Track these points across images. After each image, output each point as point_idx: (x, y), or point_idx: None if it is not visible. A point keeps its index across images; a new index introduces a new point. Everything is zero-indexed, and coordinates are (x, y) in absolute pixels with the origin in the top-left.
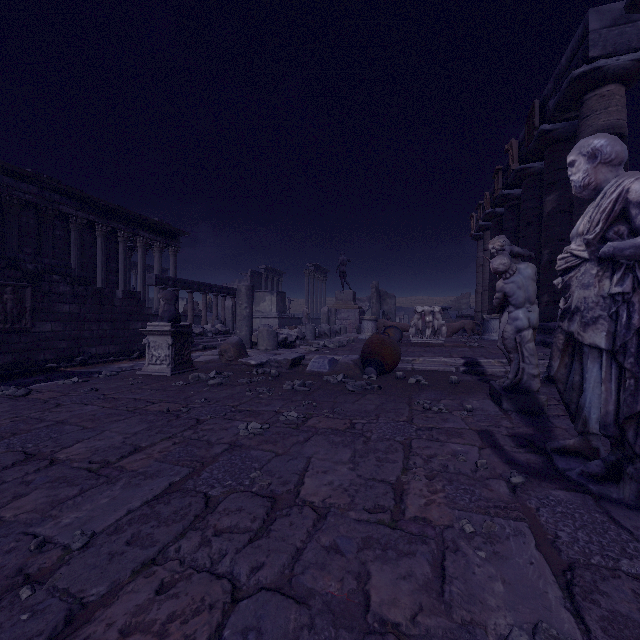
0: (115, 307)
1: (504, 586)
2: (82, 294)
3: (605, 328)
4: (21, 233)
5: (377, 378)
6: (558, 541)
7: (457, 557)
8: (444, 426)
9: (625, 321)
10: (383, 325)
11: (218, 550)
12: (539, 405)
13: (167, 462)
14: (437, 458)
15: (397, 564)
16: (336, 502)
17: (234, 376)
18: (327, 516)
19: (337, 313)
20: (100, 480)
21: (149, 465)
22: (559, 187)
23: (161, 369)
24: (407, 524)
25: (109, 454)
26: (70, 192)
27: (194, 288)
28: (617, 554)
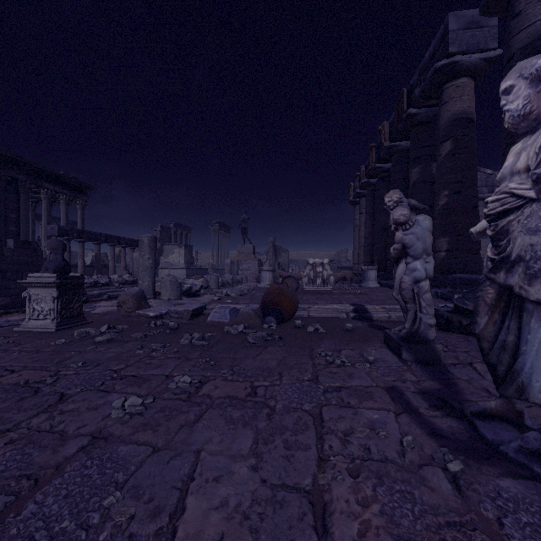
0: (5, 257)
1: None
2: None
3: None
4: None
5: (277, 327)
6: None
7: None
8: (351, 384)
9: None
10: (279, 275)
11: None
12: (436, 354)
13: None
14: (355, 435)
15: None
16: None
17: (129, 330)
18: None
19: (239, 264)
20: None
21: None
22: (422, 161)
23: (44, 324)
24: None
25: None
26: None
27: (101, 240)
28: None
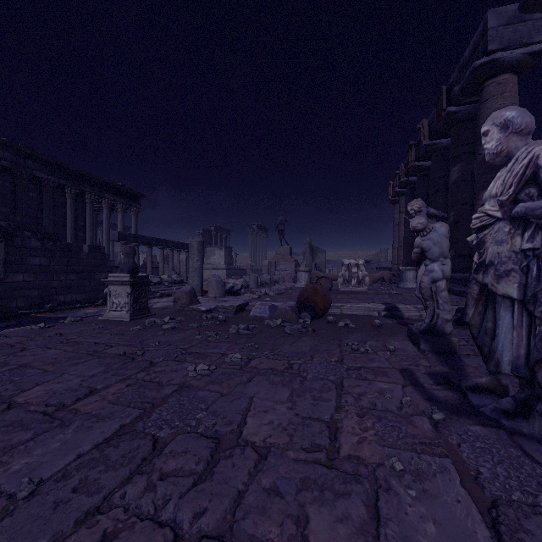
0: (81, 260)
1: (435, 527)
2: (51, 248)
3: (517, 280)
4: None
5: (311, 322)
6: (480, 477)
7: (390, 496)
8: (371, 365)
9: (535, 274)
10: (315, 275)
11: (162, 495)
12: (452, 346)
13: (120, 404)
14: (366, 396)
15: (334, 506)
16: (276, 442)
17: (186, 321)
18: (267, 456)
19: (276, 265)
20: (54, 423)
21: (102, 407)
22: (462, 160)
23: (121, 315)
24: (342, 463)
25: (65, 397)
26: (42, 159)
27: (153, 243)
28: (535, 489)
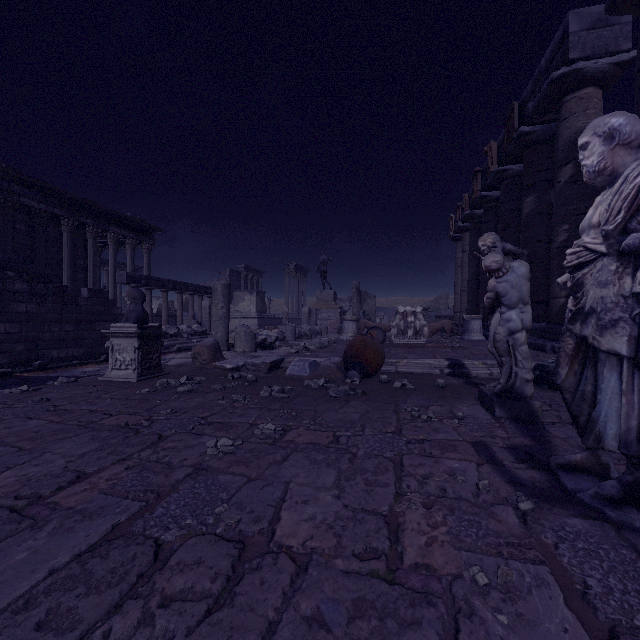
0: (79, 306)
1: None
2: (41, 292)
3: (626, 332)
4: None
5: (360, 382)
6: (589, 593)
7: (473, 625)
8: (436, 437)
9: None
10: (364, 325)
11: (163, 632)
12: (533, 412)
13: (114, 494)
14: (433, 479)
15: None
16: (319, 545)
17: (207, 381)
18: (308, 567)
19: (318, 313)
20: (23, 524)
21: (91, 499)
22: (537, 189)
23: (126, 374)
24: (407, 575)
25: (43, 485)
26: (32, 183)
27: (169, 287)
28: None
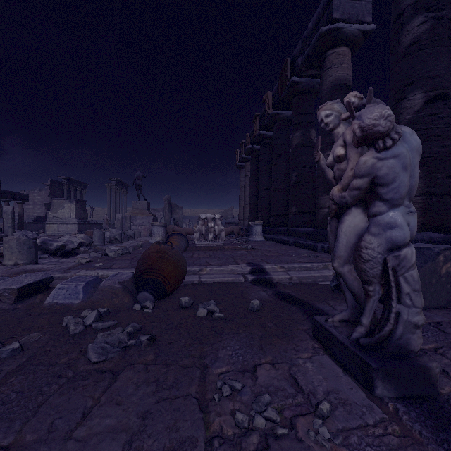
0: None
1: None
2: None
3: None
4: None
5: (154, 307)
6: None
7: None
8: None
9: None
10: (172, 230)
11: None
12: (431, 381)
13: None
14: None
15: None
16: None
17: None
18: None
19: (133, 220)
20: None
21: None
22: (303, 127)
23: None
24: None
25: None
26: None
27: None
28: None
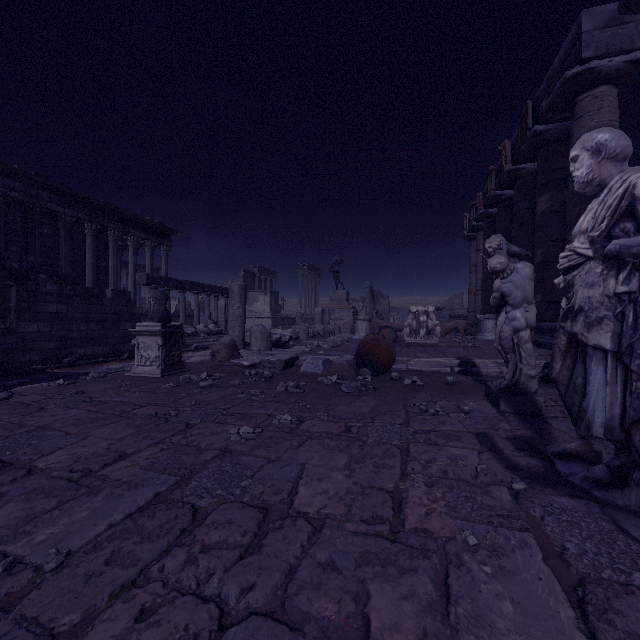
0: (104, 307)
1: (513, 606)
2: (70, 293)
3: (610, 329)
4: (7, 231)
5: (372, 379)
6: (566, 553)
7: (461, 573)
8: (441, 429)
9: (632, 321)
10: (377, 325)
11: (205, 569)
12: (537, 407)
13: (153, 470)
14: (436, 463)
15: (398, 582)
16: (332, 512)
17: (226, 377)
18: (322, 528)
19: (331, 313)
20: (80, 491)
21: (134, 473)
22: (552, 188)
23: (151, 370)
24: (407, 536)
25: (92, 462)
26: (58, 189)
27: (186, 288)
28: (628, 567)
